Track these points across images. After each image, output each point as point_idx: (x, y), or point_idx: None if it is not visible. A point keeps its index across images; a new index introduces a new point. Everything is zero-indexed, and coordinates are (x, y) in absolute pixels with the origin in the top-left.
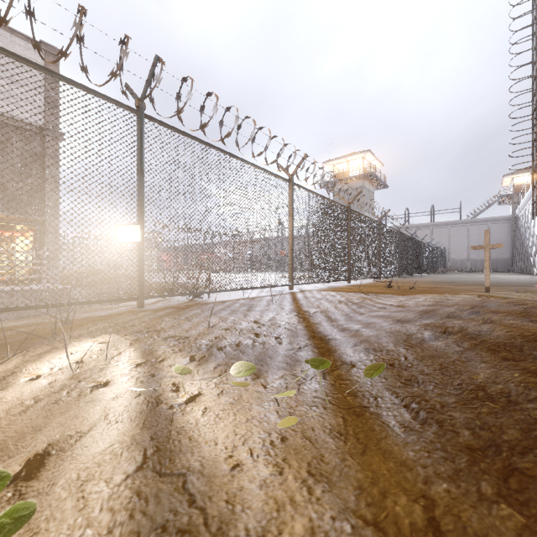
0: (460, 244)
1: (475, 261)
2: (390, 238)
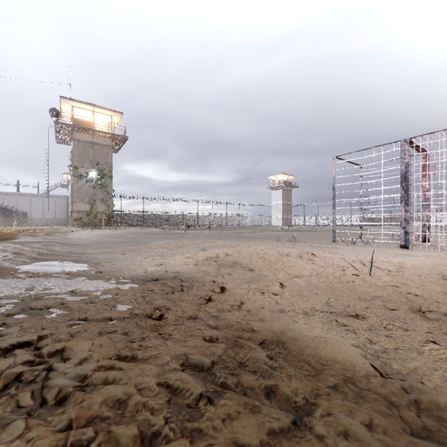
0: (38, 208)
1: (47, 219)
2: None
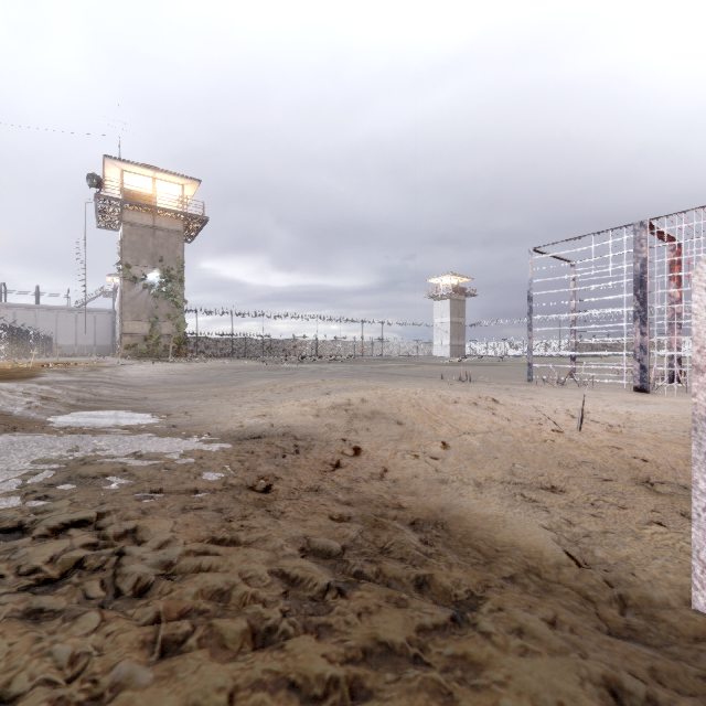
0: (68, 330)
1: (83, 346)
2: (5, 332)
